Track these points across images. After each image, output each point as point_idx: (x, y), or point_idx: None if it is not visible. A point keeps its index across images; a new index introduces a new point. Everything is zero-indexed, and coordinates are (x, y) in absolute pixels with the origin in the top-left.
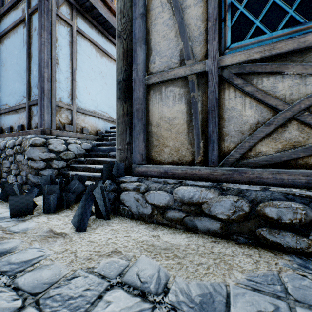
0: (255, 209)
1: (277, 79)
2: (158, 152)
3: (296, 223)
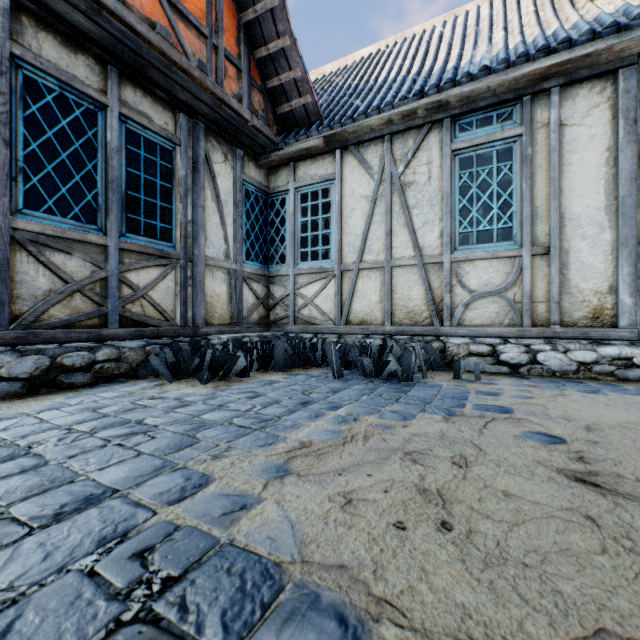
0: (56, 362)
1: (68, 258)
2: None
3: (85, 365)
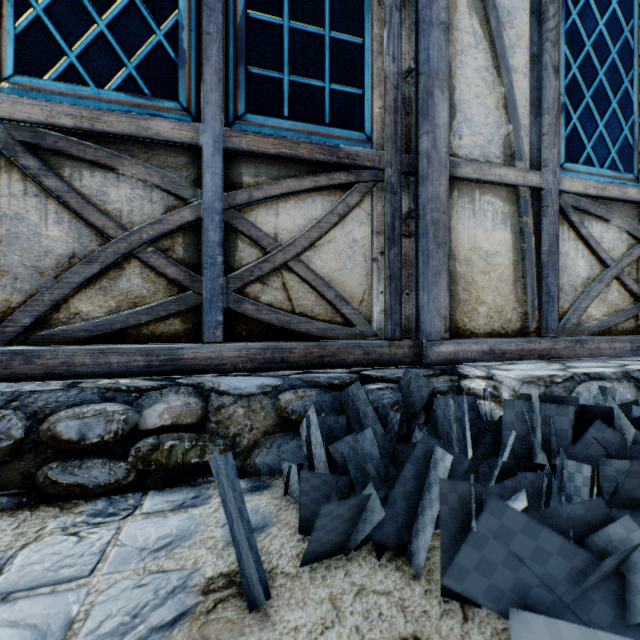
0: (37, 430)
1: (109, 180)
2: None
3: (110, 439)
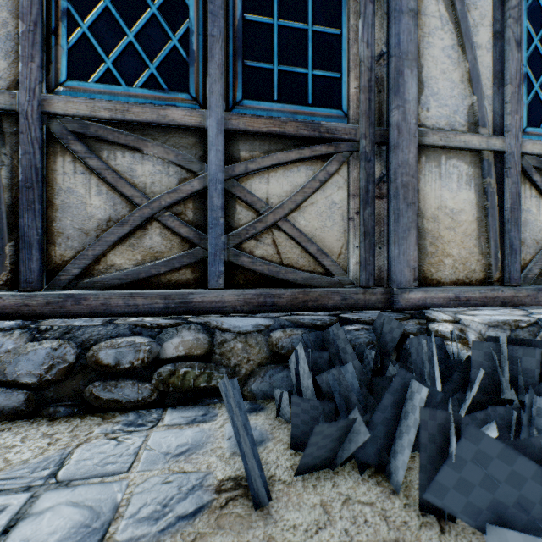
0: (85, 356)
1: (136, 159)
2: None
3: (138, 365)
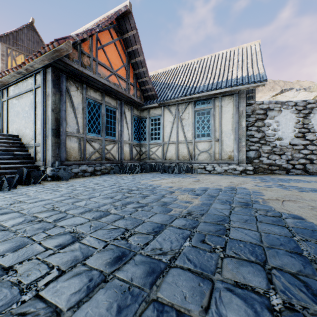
0: (95, 169)
1: (95, 143)
2: (70, 157)
3: (99, 170)
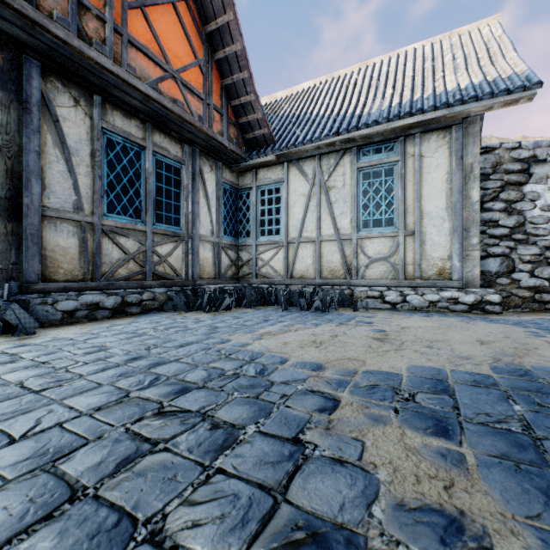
0: (124, 300)
1: (127, 240)
2: (53, 272)
3: (137, 302)
